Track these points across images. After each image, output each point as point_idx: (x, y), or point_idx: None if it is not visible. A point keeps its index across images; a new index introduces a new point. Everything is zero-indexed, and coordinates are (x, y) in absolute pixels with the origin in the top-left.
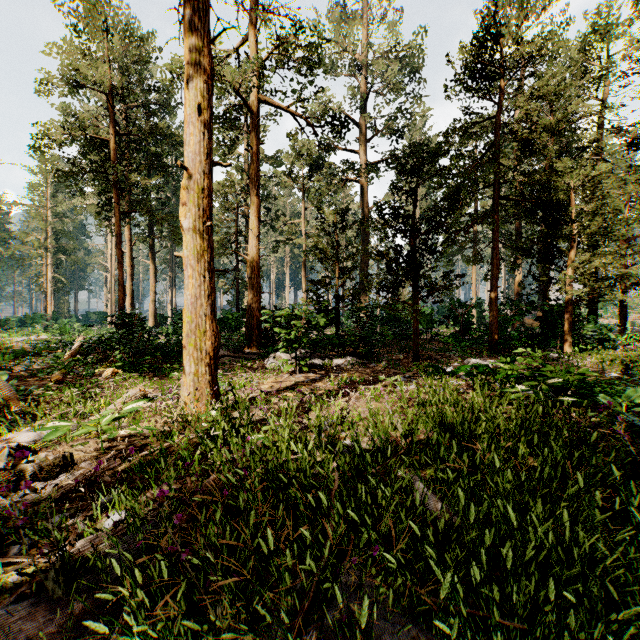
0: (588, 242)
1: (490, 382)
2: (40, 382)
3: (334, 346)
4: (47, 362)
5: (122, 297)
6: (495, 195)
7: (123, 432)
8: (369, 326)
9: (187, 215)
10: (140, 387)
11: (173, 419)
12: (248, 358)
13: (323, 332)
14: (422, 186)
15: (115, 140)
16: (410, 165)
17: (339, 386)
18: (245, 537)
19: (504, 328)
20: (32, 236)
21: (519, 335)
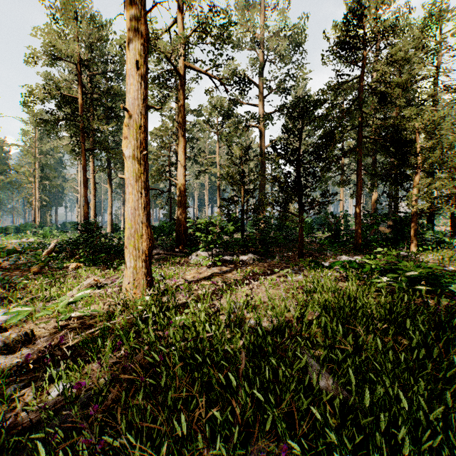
0: (428, 169)
1: (359, 274)
2: (23, 273)
3: (240, 246)
4: (29, 258)
5: (86, 211)
6: (359, 135)
7: (74, 314)
8: (266, 232)
9: (128, 146)
10: (94, 277)
11: (117, 302)
12: (177, 255)
13: (232, 236)
14: (303, 131)
15: (81, 97)
16: (297, 112)
17: (244, 276)
18: (161, 419)
19: (365, 233)
20: (24, 168)
21: (376, 238)
